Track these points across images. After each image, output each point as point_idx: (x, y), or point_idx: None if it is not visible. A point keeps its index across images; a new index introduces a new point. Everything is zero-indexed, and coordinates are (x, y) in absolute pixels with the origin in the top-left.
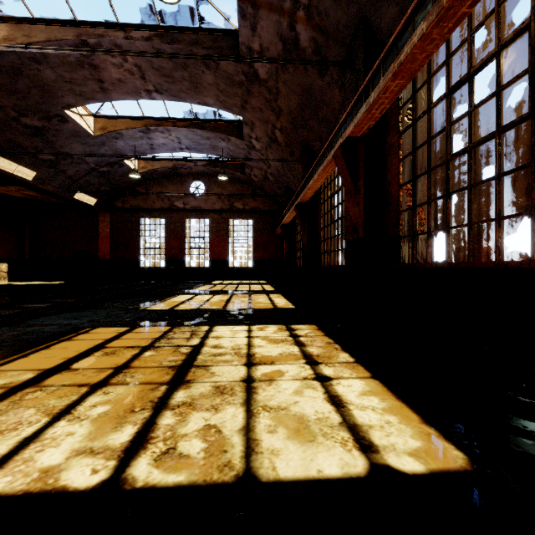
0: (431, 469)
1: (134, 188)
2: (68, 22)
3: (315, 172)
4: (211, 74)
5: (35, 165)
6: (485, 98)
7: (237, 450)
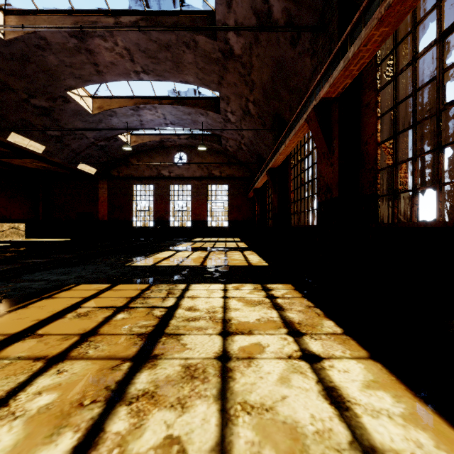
0: None
1: (127, 159)
2: (67, 11)
3: (286, 138)
4: (191, 53)
5: (44, 140)
6: None
7: None
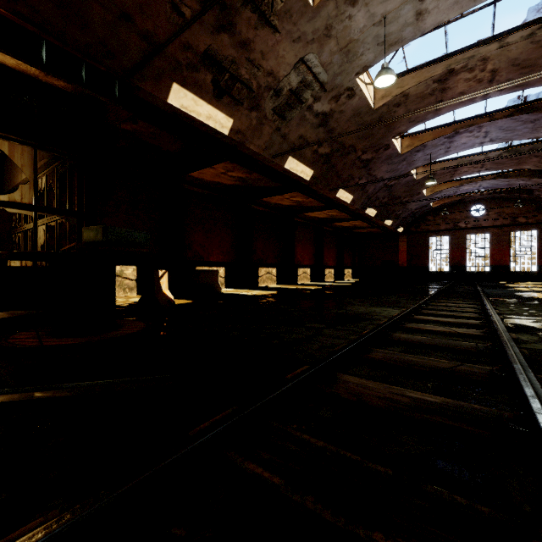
0: None
1: (424, 217)
2: (453, 158)
3: None
4: (537, 158)
5: (393, 218)
6: None
7: None
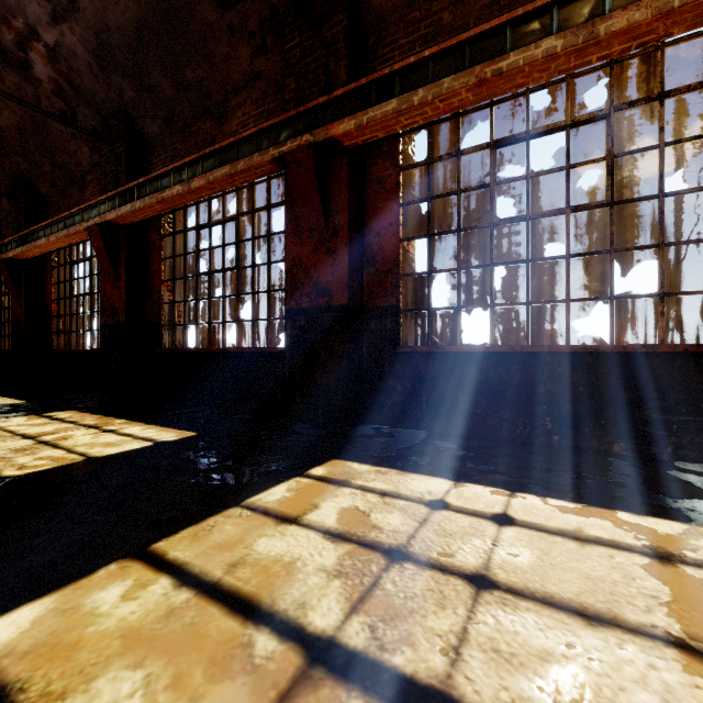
0: (181, 438)
1: None
2: None
3: (51, 231)
4: None
5: None
6: (217, 246)
7: (75, 456)
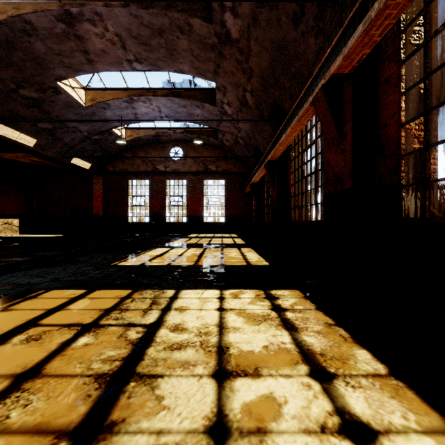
0: None
1: (122, 154)
2: None
3: (288, 126)
4: (186, 39)
5: (35, 133)
6: None
7: None
